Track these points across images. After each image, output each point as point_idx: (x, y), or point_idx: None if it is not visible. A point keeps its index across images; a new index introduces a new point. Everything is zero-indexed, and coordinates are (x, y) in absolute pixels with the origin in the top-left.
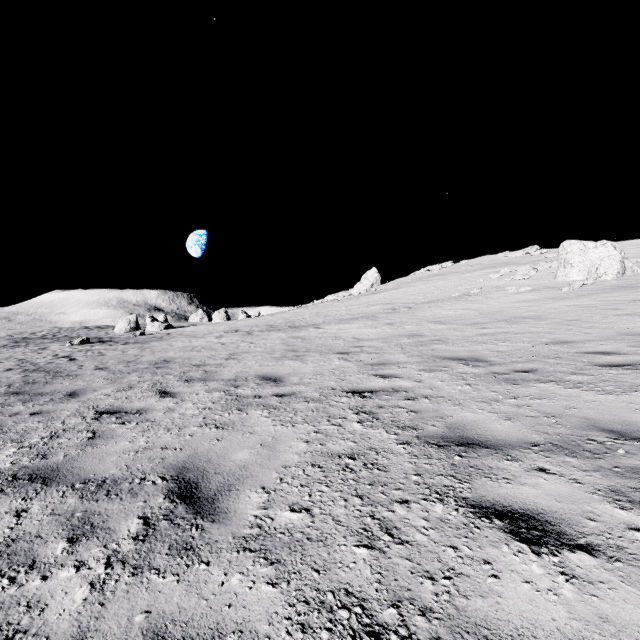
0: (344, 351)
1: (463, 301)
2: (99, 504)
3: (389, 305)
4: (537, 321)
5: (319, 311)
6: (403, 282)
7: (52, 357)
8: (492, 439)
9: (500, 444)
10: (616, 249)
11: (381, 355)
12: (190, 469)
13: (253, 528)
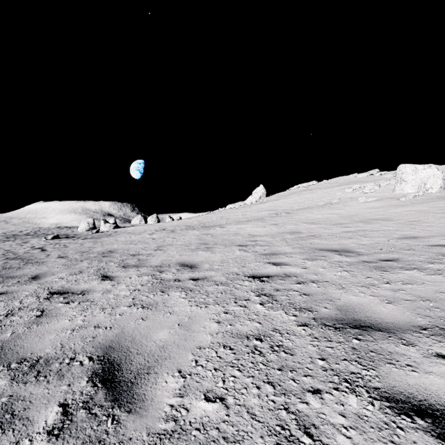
0: (243, 244)
1: (327, 208)
2: (26, 387)
3: (273, 211)
4: (386, 222)
5: (223, 215)
6: (282, 195)
7: (29, 248)
8: (382, 322)
9: (391, 327)
10: (439, 170)
11: (271, 247)
12: (115, 349)
13: (168, 422)
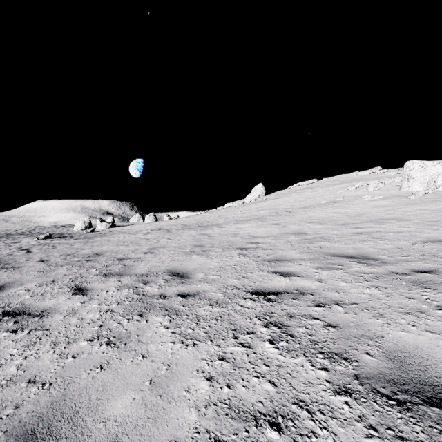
0: (242, 247)
1: (331, 206)
2: None
3: (273, 210)
4: (401, 222)
5: (221, 214)
6: (282, 193)
7: (15, 249)
8: None
9: None
10: None
11: (275, 251)
12: (38, 440)
13: None
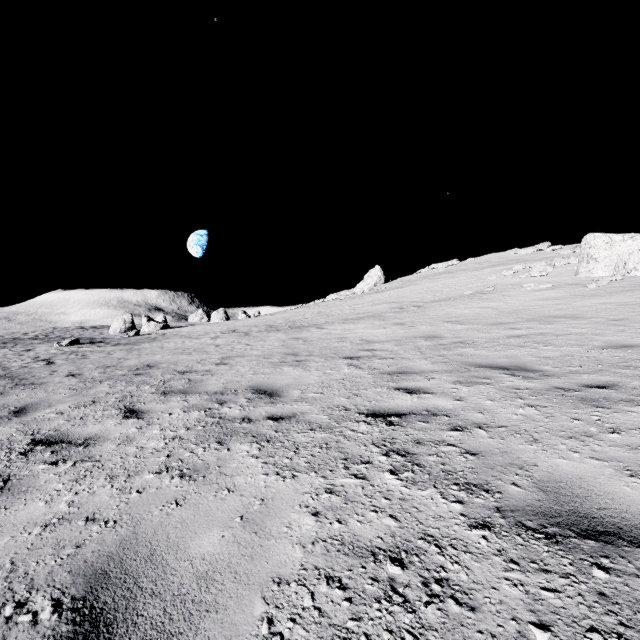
0: (353, 355)
1: (477, 299)
2: None
3: (396, 304)
4: (574, 321)
5: (321, 310)
6: (408, 280)
7: (30, 360)
8: (637, 522)
9: None
10: None
11: (398, 361)
12: (112, 579)
13: None
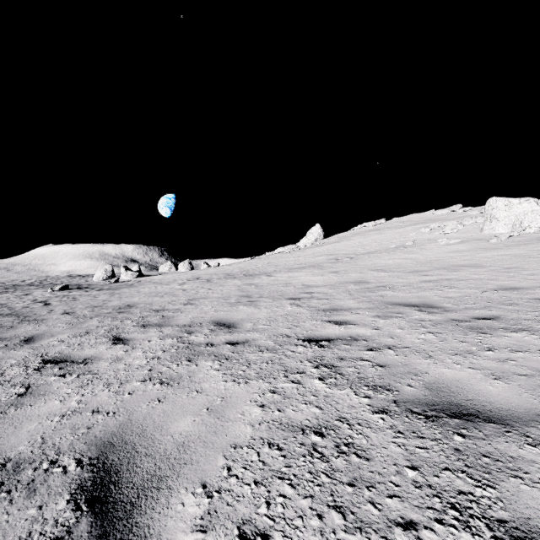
0: (295, 297)
1: (399, 252)
2: None
3: (332, 256)
4: (476, 269)
5: (270, 261)
6: (343, 236)
7: (30, 302)
8: (491, 408)
9: (506, 416)
10: (538, 205)
11: (331, 301)
12: (116, 447)
13: None
